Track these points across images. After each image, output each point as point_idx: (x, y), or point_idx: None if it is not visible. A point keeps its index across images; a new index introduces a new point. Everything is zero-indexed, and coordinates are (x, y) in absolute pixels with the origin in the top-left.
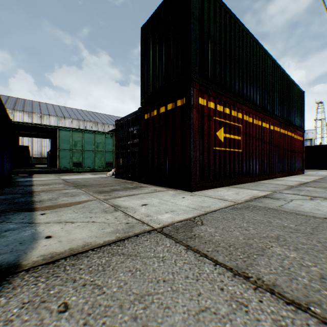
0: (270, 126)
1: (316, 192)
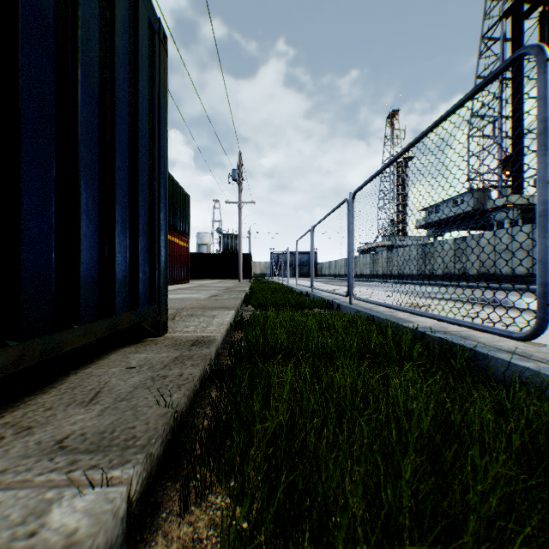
0: None
1: (183, 292)
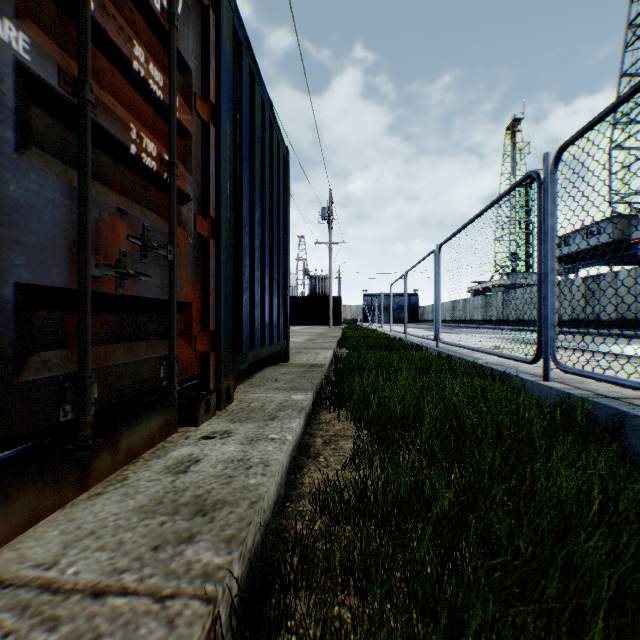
0: None
1: None
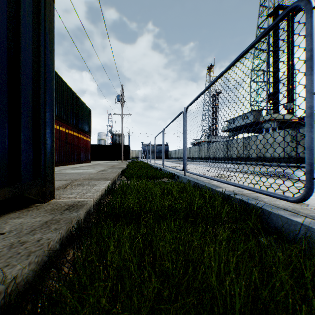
0: (66, 130)
1: (83, 168)
